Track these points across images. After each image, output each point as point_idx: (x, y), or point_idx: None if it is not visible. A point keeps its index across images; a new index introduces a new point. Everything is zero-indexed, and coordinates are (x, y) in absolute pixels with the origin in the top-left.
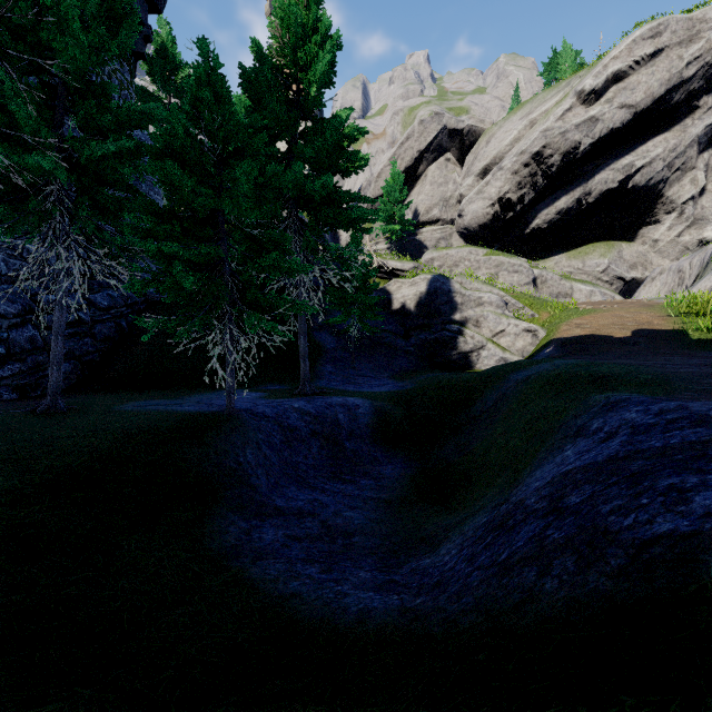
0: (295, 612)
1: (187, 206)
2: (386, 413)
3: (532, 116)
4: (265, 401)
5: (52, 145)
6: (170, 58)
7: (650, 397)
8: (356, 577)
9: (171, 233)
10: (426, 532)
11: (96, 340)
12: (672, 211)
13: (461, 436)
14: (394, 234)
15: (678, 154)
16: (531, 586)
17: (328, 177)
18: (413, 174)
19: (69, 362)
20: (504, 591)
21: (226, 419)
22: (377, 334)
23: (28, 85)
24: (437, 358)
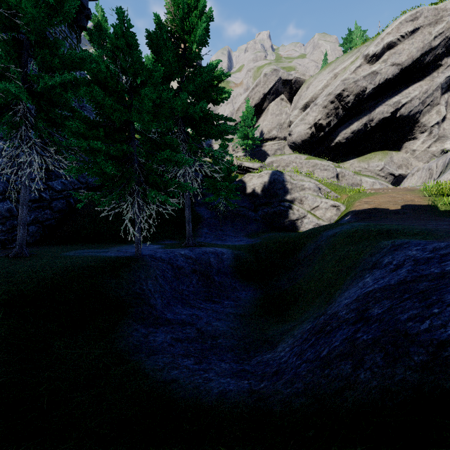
0: (173, 393)
1: (108, 118)
2: (242, 258)
3: (335, 71)
4: (162, 250)
5: (19, 78)
6: (103, 31)
7: (424, 241)
8: (219, 367)
9: (98, 136)
10: (268, 335)
11: (53, 211)
12: (424, 132)
13: (291, 273)
14: (248, 146)
15: (428, 95)
16: (348, 376)
17: (204, 103)
18: (260, 108)
19: (35, 225)
20: (326, 379)
21: (135, 261)
22: (237, 208)
23: (3, 38)
24: (275, 224)
